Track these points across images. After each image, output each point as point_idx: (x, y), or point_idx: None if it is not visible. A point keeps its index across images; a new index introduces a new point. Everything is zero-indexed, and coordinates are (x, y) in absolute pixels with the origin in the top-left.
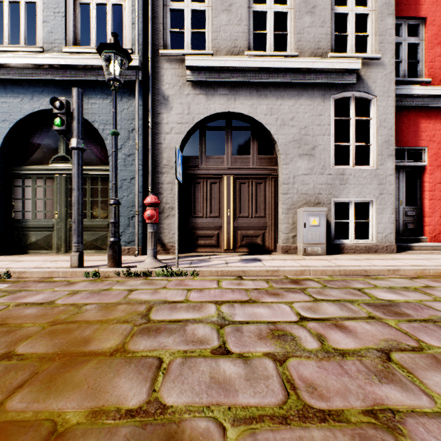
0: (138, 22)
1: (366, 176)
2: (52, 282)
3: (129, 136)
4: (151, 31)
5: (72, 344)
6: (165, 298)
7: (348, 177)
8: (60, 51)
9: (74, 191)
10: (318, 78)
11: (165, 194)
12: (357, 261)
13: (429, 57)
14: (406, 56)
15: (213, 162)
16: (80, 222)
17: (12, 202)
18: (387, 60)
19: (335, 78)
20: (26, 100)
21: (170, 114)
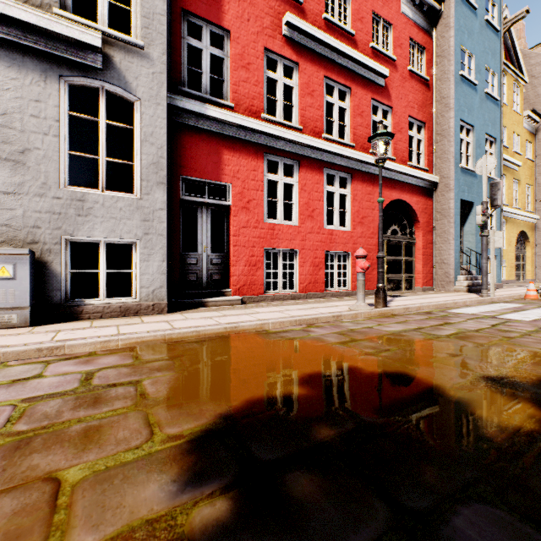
0: None
1: (123, 207)
2: None
3: None
4: None
5: None
6: None
7: (92, 205)
8: None
9: None
10: (28, 38)
11: None
12: (44, 335)
13: (234, 79)
14: (208, 69)
15: None
16: None
17: None
18: (156, 54)
19: (63, 50)
20: None
21: None
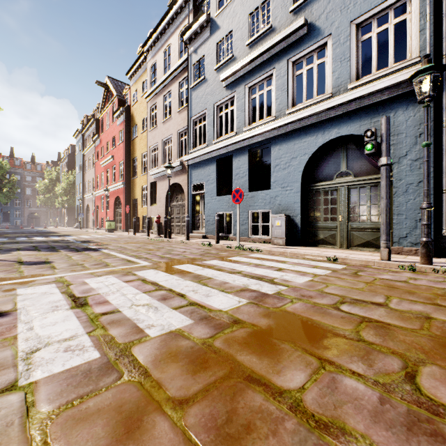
0: (428, 26)
1: None
2: (376, 269)
3: (415, 141)
4: None
5: None
6: None
7: None
8: (345, 89)
9: (383, 199)
10: None
11: None
12: None
13: None
14: None
15: None
16: (388, 224)
17: (307, 210)
18: None
19: None
20: (319, 136)
21: None
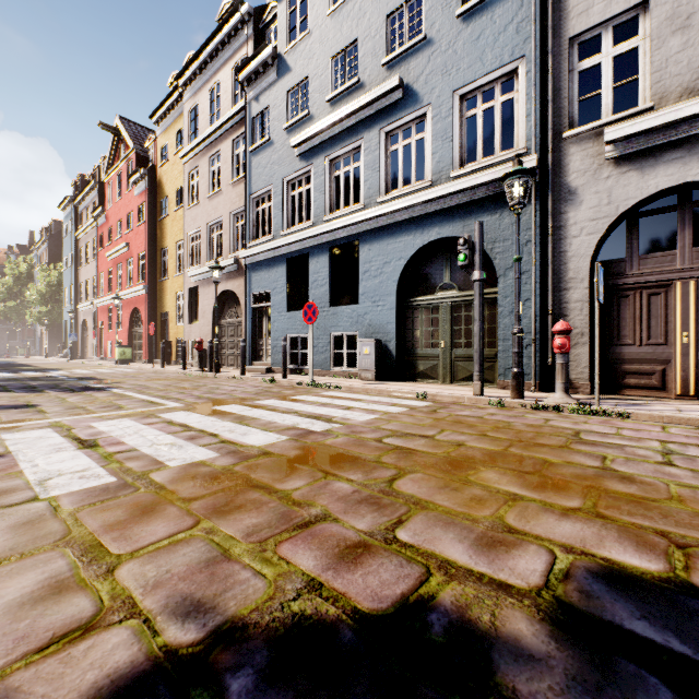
0: (534, 113)
1: None
2: (464, 405)
3: (521, 250)
4: (552, 115)
5: (523, 438)
6: (590, 429)
7: None
8: (447, 178)
9: (476, 321)
10: None
11: (570, 316)
12: None
13: None
14: None
15: (654, 264)
16: (481, 352)
17: (404, 333)
18: None
19: None
20: (417, 236)
21: (578, 210)
